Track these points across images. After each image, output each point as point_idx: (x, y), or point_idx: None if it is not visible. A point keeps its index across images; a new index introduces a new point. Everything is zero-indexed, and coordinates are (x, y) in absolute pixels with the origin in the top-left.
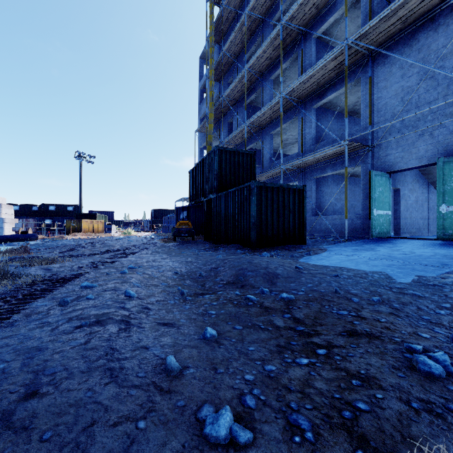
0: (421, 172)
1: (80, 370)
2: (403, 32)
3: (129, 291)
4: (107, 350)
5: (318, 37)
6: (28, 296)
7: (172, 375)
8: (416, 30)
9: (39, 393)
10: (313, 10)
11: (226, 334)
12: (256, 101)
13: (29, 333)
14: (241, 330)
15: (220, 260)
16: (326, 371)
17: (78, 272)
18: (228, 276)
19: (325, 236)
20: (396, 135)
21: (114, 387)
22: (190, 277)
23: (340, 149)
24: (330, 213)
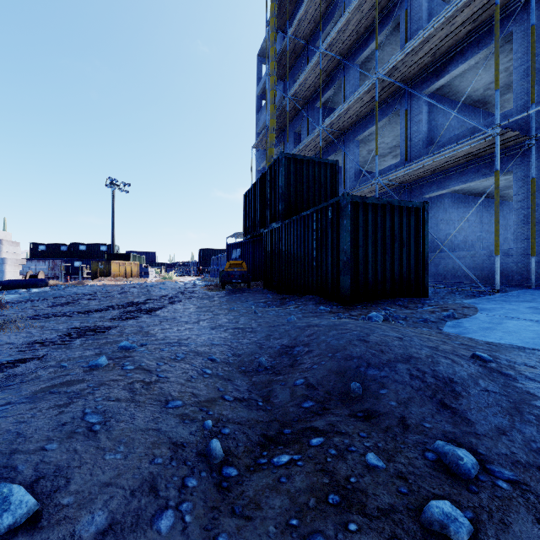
0: None
1: None
2: None
3: (8, 490)
4: None
5: None
6: None
7: None
8: None
9: None
10: None
11: None
12: (333, 100)
13: None
14: None
15: (296, 328)
16: None
17: (15, 358)
18: (323, 374)
19: (447, 284)
20: None
21: None
22: (239, 370)
23: (480, 146)
24: (448, 249)
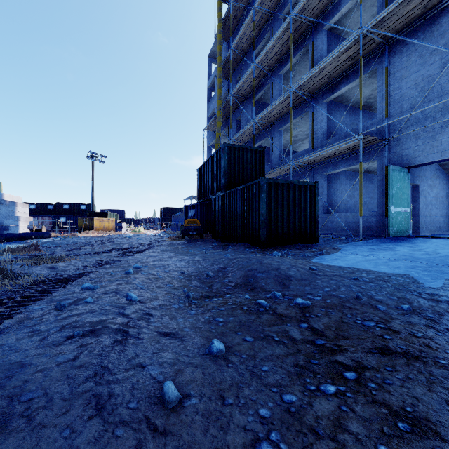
0: (442, 167)
1: (61, 396)
2: (423, 18)
3: (130, 294)
4: (97, 369)
5: (329, 28)
6: (26, 298)
7: (169, 407)
8: (438, 15)
9: (7, 430)
10: (325, 1)
11: (236, 348)
12: (265, 98)
13: (16, 343)
14: (252, 342)
15: (228, 259)
16: (361, 406)
17: (83, 272)
18: (237, 277)
19: (337, 235)
20: (416, 127)
21: (97, 423)
22: (196, 278)
23: (354, 144)
24: (342, 210)
